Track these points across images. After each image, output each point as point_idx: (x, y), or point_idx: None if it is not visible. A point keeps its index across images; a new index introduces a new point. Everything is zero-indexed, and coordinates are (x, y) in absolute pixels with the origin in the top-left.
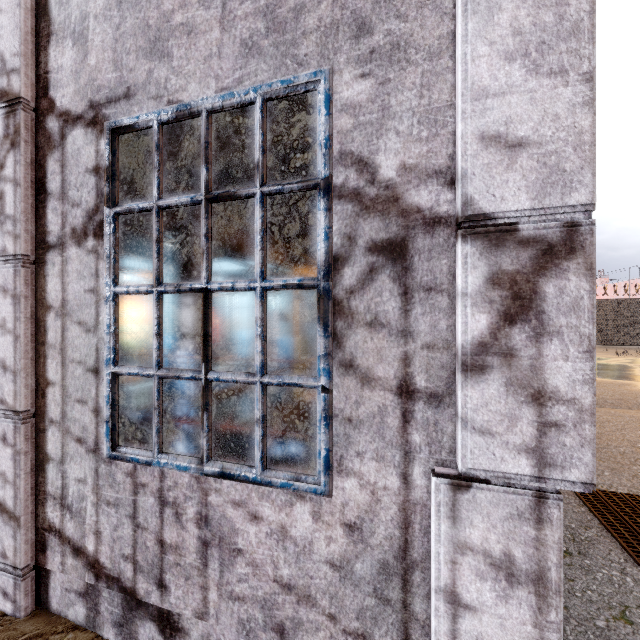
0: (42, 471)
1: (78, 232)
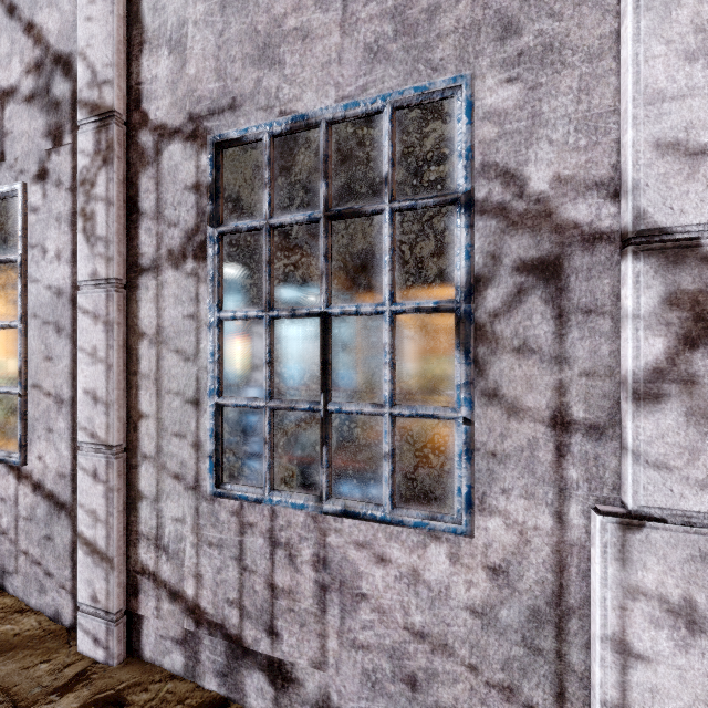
0: (134, 510)
1: (175, 254)
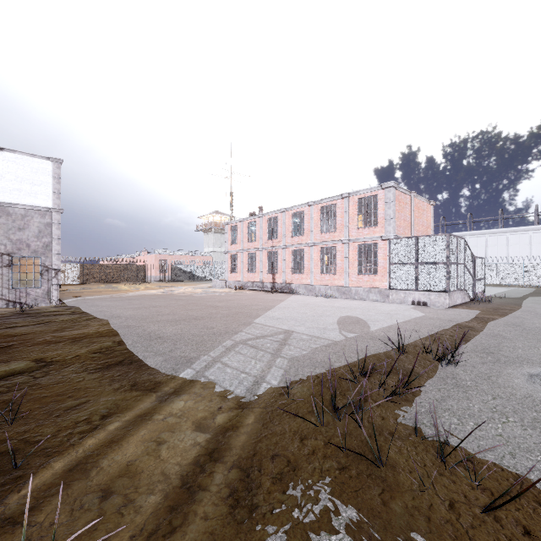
0: None
1: (5, 266)
